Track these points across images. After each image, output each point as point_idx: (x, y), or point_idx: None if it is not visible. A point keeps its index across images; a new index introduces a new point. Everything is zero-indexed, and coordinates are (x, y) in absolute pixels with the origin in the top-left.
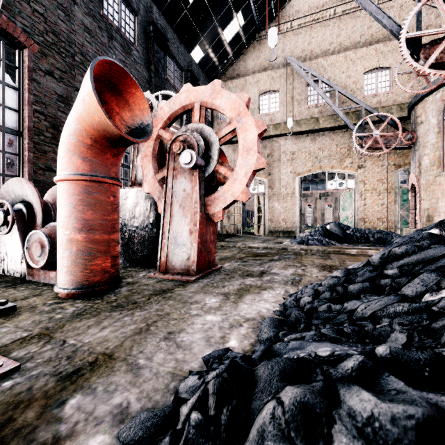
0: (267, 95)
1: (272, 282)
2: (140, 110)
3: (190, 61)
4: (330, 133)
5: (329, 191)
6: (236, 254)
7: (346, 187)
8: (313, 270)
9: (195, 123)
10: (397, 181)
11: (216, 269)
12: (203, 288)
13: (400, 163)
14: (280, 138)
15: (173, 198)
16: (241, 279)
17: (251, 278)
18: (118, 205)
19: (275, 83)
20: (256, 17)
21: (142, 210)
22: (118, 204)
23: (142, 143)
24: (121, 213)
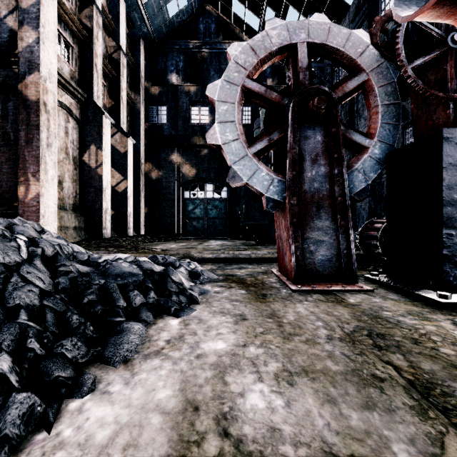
0: None
1: None
2: None
3: None
4: None
5: None
6: None
7: None
8: None
9: None
10: None
11: None
12: None
13: None
14: None
15: None
16: None
17: None
18: None
19: None
20: None
21: None
22: None
23: None
24: None
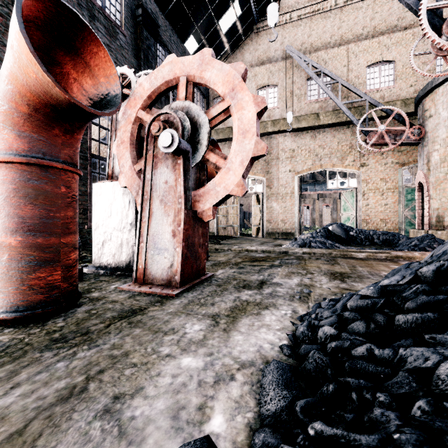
0: (265, 90)
1: (274, 297)
2: (106, 77)
3: (183, 52)
4: (331, 130)
5: (327, 192)
6: (231, 259)
7: (348, 186)
8: (322, 278)
9: (180, 101)
10: (401, 180)
11: (206, 278)
12: (186, 307)
13: (404, 161)
14: (279, 135)
15: (152, 192)
16: (236, 293)
17: (248, 291)
18: (74, 199)
19: (274, 77)
20: (254, 7)
21: (120, 208)
22: (74, 198)
23: (118, 127)
24: (95, 212)
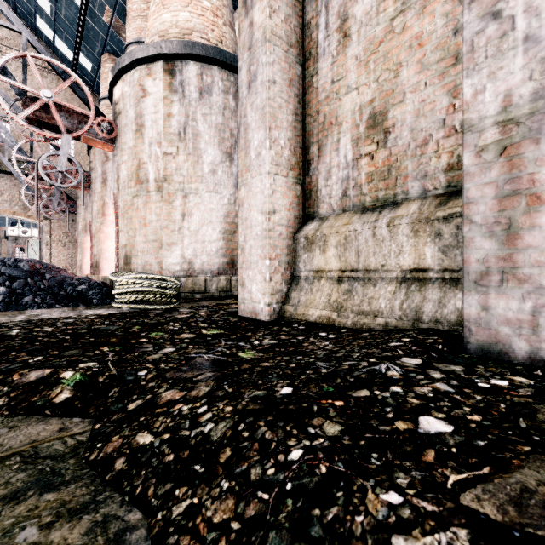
0: None
1: None
2: None
3: None
4: (12, 178)
5: None
6: None
7: (31, 235)
8: None
9: None
10: None
11: None
12: None
13: None
14: None
15: None
16: None
17: None
18: None
19: None
20: None
21: None
22: None
23: None
24: None
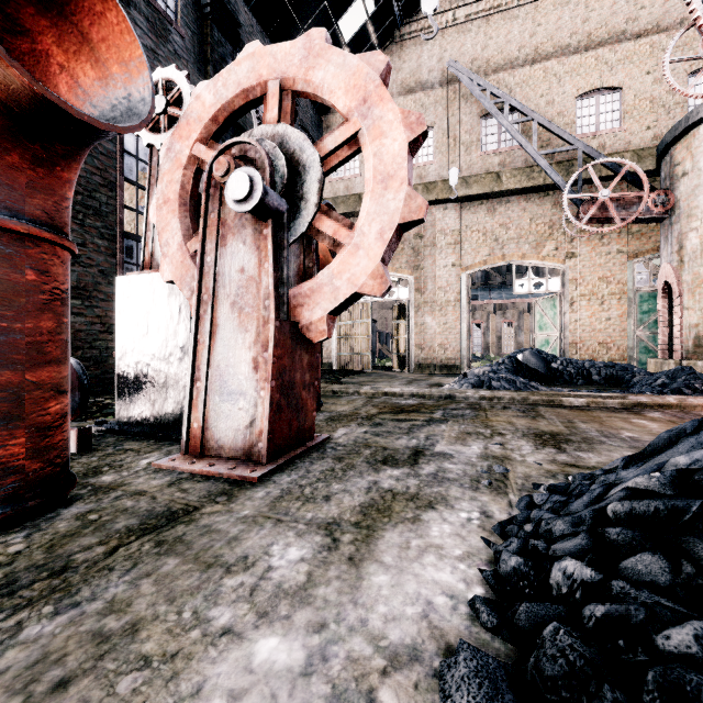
0: None
1: (442, 482)
2: (122, 64)
3: None
4: (520, 199)
5: (509, 301)
6: (359, 409)
7: (547, 290)
8: (522, 444)
9: (269, 124)
10: (632, 280)
11: (317, 444)
12: (275, 506)
13: (638, 250)
14: (435, 207)
15: (218, 289)
16: (371, 474)
17: (393, 469)
18: (58, 296)
19: (427, 113)
20: None
21: (163, 319)
22: (58, 294)
23: (159, 175)
24: (120, 327)
